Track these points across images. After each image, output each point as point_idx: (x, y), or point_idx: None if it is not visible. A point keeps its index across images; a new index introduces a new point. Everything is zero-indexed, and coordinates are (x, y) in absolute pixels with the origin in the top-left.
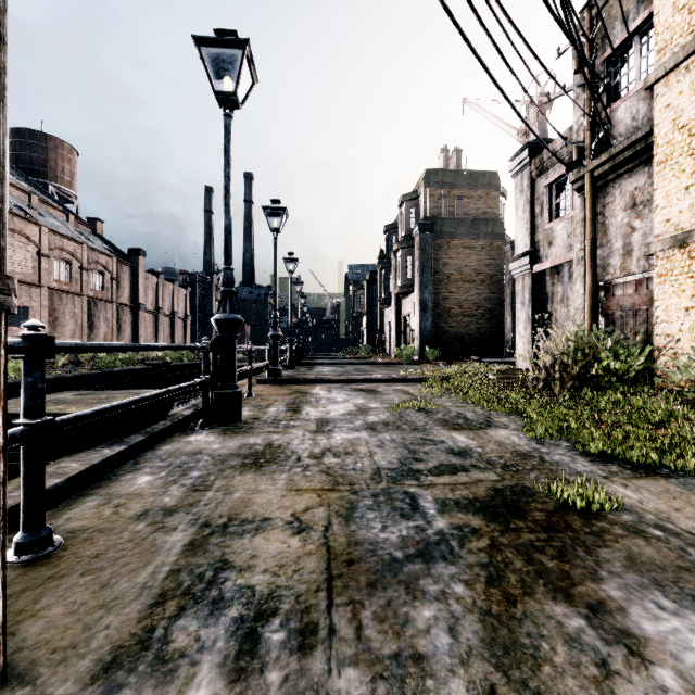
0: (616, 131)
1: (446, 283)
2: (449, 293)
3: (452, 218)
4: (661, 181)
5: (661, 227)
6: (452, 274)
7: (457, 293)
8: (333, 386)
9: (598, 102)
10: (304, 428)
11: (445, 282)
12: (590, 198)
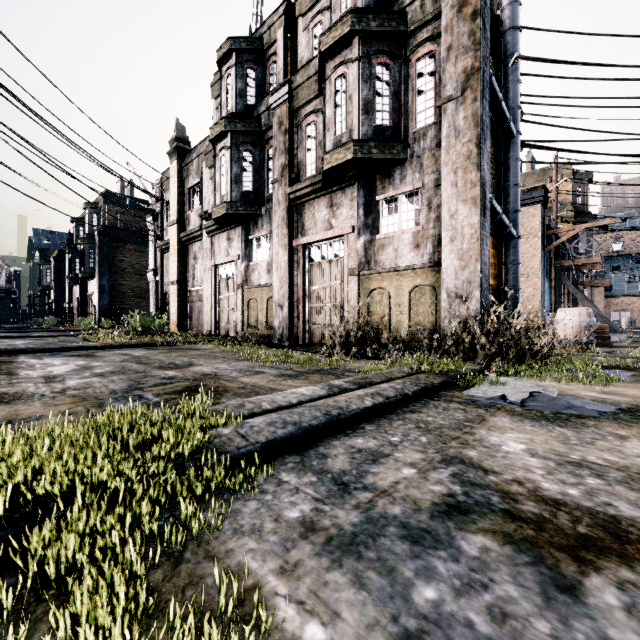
0: (168, 234)
1: (122, 274)
2: (124, 281)
3: (127, 230)
4: (171, 261)
5: (171, 277)
6: (127, 268)
7: (131, 282)
8: (15, 339)
9: (165, 218)
10: (3, 345)
11: (121, 274)
12: (161, 257)
